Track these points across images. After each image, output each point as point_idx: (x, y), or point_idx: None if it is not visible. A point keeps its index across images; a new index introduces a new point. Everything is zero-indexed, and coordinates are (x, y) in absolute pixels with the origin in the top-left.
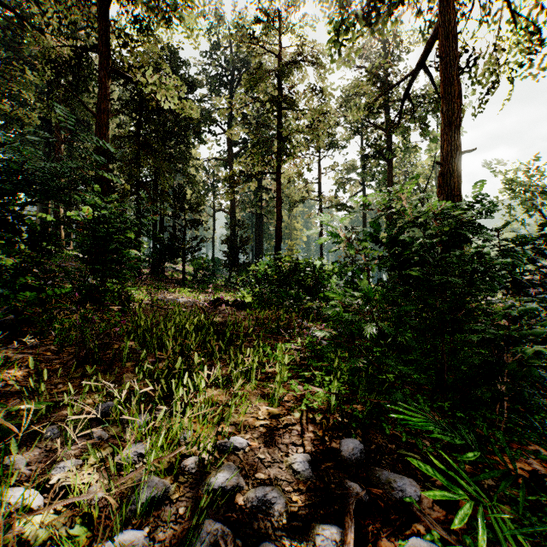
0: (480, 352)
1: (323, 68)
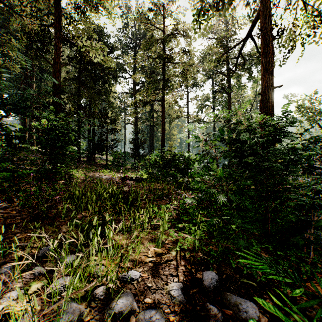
0: (294, 213)
1: (190, 38)
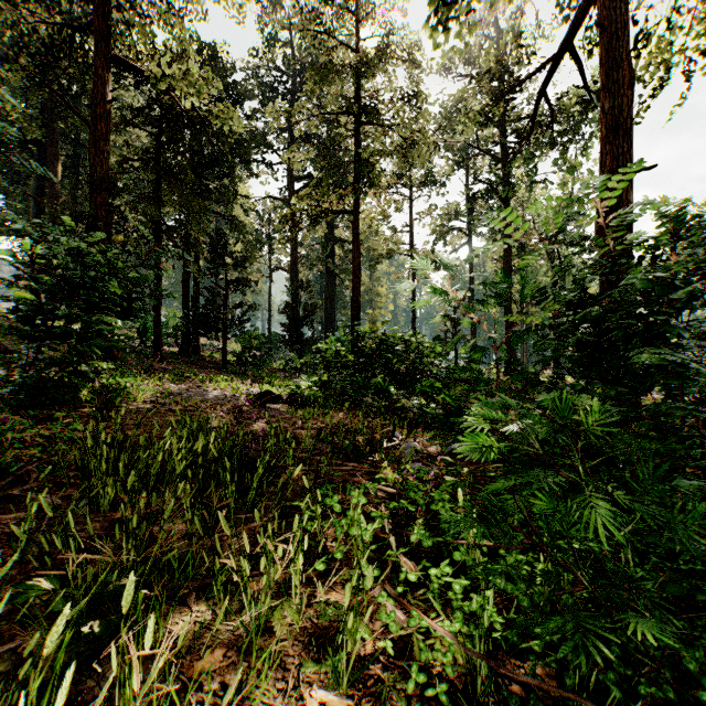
0: None
1: (419, 64)
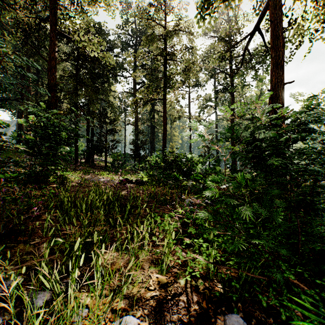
0: None
1: (192, 34)
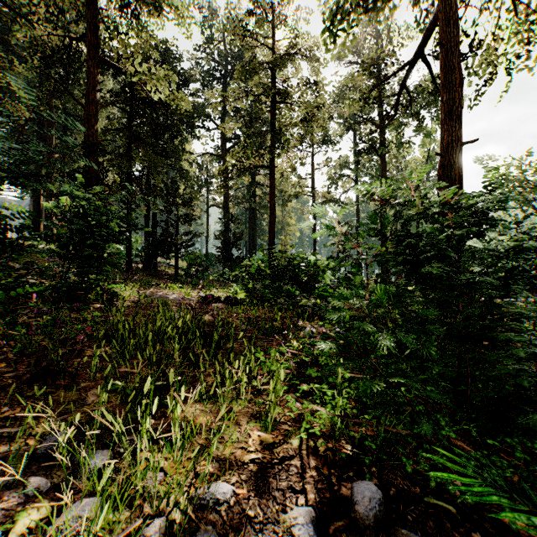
0: (523, 369)
1: (317, 60)
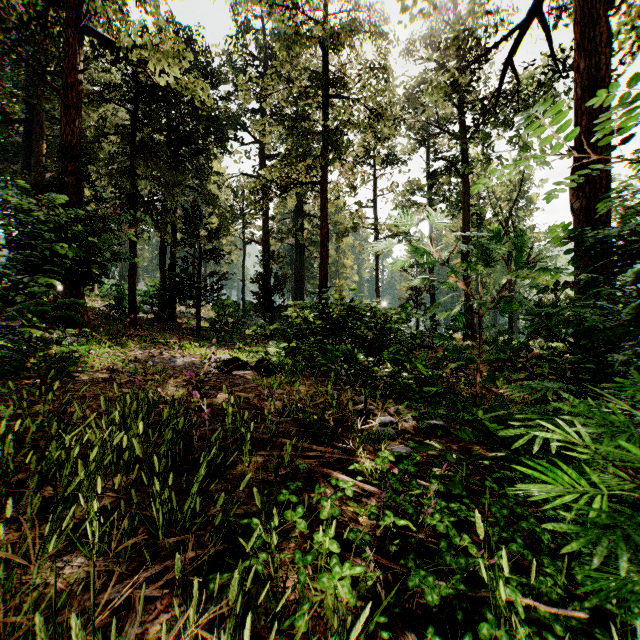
0: None
1: (385, 38)
